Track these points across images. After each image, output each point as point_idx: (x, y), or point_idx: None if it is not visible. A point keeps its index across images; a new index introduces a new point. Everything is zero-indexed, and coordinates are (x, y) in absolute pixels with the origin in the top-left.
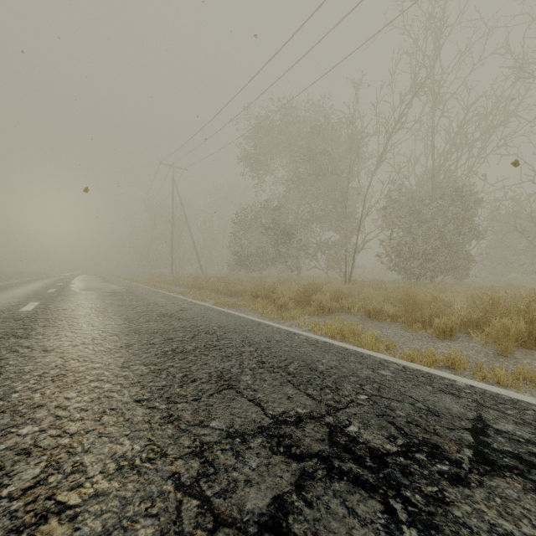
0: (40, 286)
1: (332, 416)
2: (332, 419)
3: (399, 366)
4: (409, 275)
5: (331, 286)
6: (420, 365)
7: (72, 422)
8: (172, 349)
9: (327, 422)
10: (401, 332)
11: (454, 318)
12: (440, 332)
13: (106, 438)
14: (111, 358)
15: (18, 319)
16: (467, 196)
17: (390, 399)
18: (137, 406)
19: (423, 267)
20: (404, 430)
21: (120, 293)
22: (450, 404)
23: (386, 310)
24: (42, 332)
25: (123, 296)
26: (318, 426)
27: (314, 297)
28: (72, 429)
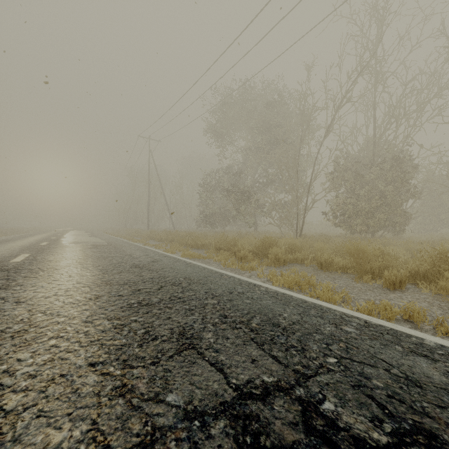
0: (36, 239)
1: (302, 387)
2: (303, 391)
3: (361, 321)
4: (352, 230)
5: (285, 240)
6: (381, 320)
7: (13, 394)
8: (138, 301)
9: (298, 396)
10: (353, 283)
11: (402, 270)
12: (390, 284)
13: (45, 418)
14: (77, 311)
15: (4, 270)
16: (405, 161)
17: (362, 362)
18: (90, 372)
19: (365, 223)
20: (388, 409)
21: (101, 246)
22: (428, 371)
23: (337, 262)
24: (21, 282)
25: (104, 248)
26: (288, 402)
27: (271, 250)
28: (10, 404)
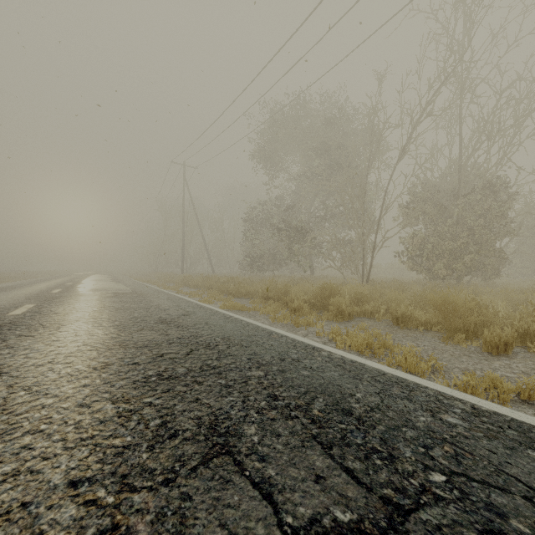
0: (48, 285)
1: (399, 534)
2: None
3: (466, 405)
4: (432, 275)
5: (350, 288)
6: (494, 403)
7: None
8: (158, 373)
9: None
10: (441, 345)
11: (506, 329)
12: (493, 347)
13: None
14: (74, 388)
15: None
16: (499, 189)
17: (485, 483)
18: (68, 498)
19: (449, 267)
20: None
21: (124, 294)
22: None
23: (417, 316)
24: (12, 343)
25: (126, 297)
26: None
27: (332, 300)
28: None
